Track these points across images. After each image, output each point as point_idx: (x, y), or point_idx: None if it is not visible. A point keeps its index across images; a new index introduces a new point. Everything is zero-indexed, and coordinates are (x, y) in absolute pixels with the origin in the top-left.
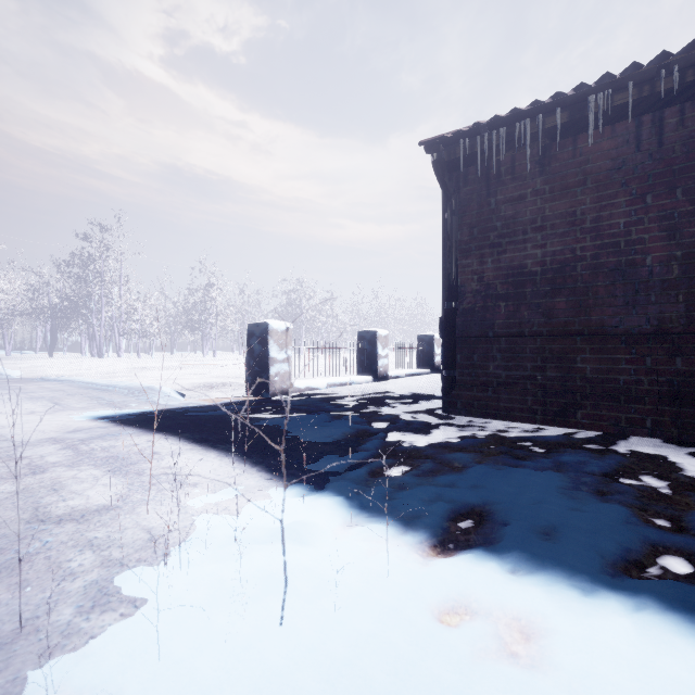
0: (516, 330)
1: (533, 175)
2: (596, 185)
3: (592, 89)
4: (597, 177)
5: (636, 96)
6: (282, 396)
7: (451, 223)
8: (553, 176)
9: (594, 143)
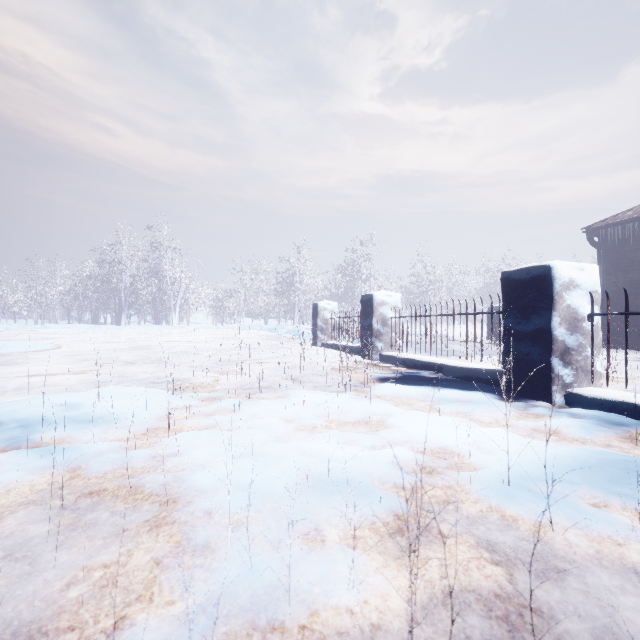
0: (633, 309)
1: None
2: None
3: None
4: None
5: None
6: None
7: (599, 261)
8: None
9: None
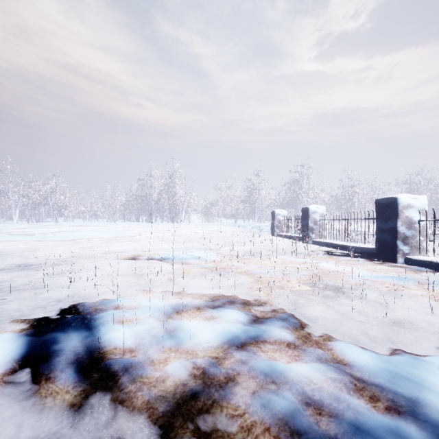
0: None
1: None
2: None
3: None
4: None
5: None
6: None
7: None
8: None
9: None
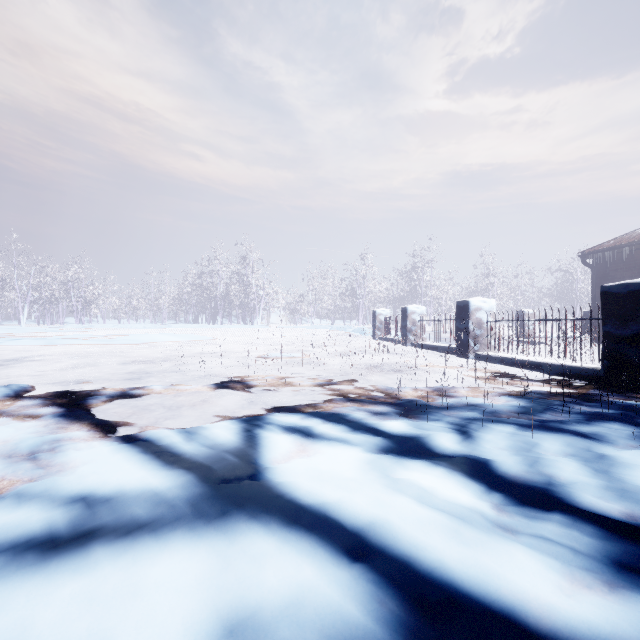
0: None
1: (620, 263)
2: (638, 268)
3: (623, 246)
4: (639, 265)
5: (639, 247)
6: (530, 339)
7: (592, 277)
8: (626, 264)
9: (638, 254)
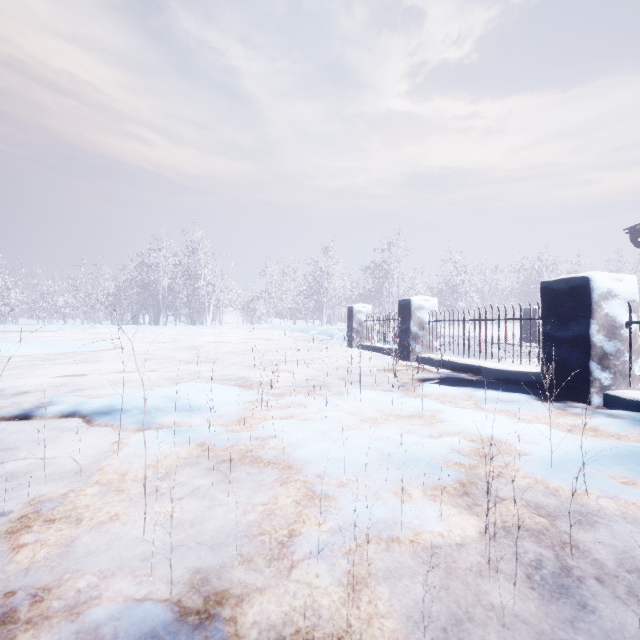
0: None
1: None
2: None
3: None
4: None
5: None
6: None
7: None
8: None
9: None
